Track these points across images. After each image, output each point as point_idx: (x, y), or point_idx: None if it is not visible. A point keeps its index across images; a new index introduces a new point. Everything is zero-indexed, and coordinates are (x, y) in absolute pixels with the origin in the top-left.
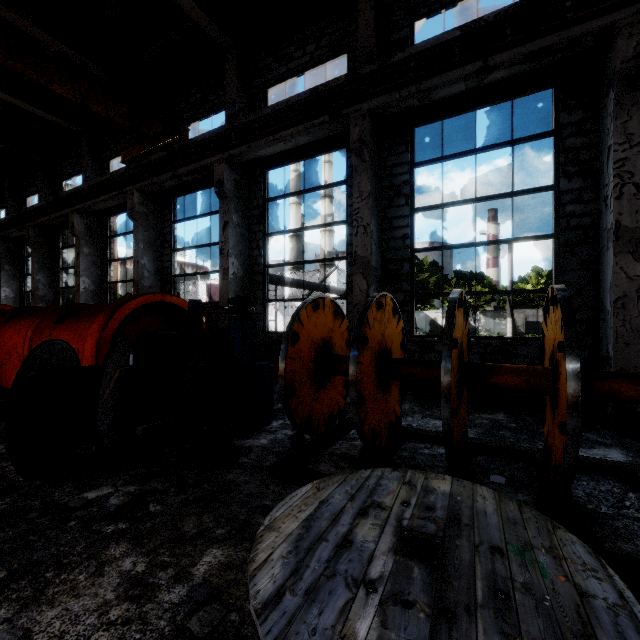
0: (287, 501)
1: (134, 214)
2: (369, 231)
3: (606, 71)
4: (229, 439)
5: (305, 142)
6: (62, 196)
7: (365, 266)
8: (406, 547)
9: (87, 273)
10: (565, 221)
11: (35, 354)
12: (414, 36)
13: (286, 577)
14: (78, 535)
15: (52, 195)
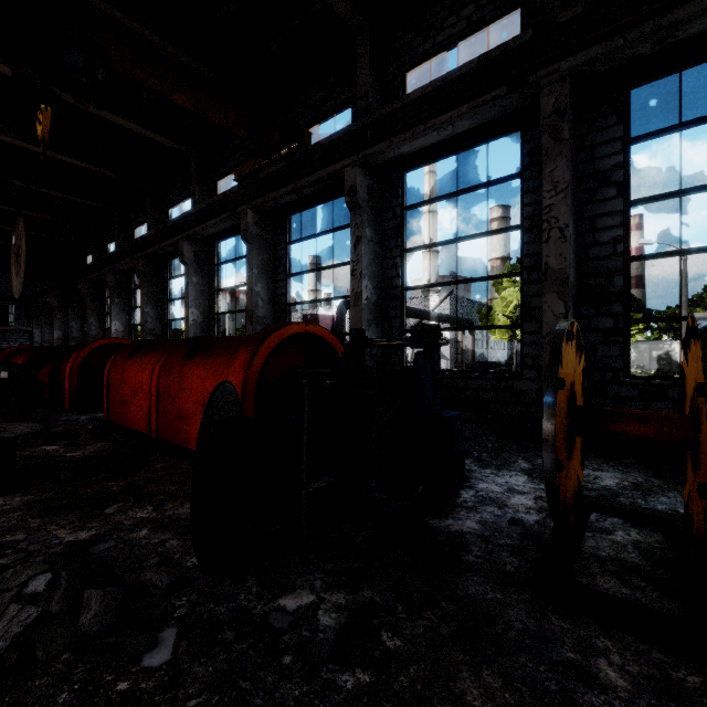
0: None
1: (248, 236)
2: (568, 234)
3: None
4: (422, 518)
5: (465, 128)
6: (171, 223)
7: (562, 282)
8: None
9: (196, 304)
10: None
11: (213, 402)
12: None
13: None
14: (307, 689)
15: (159, 224)
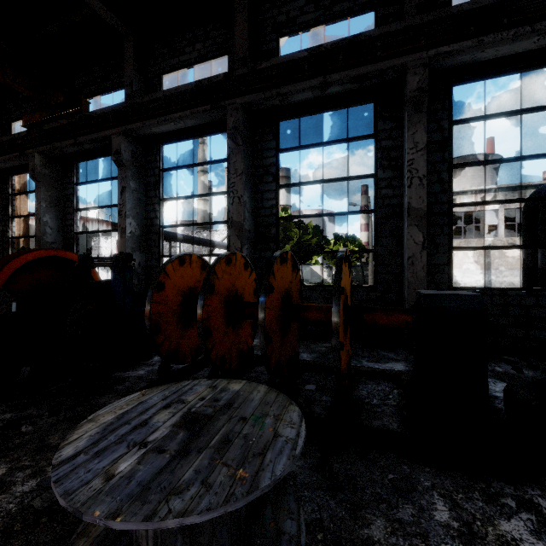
0: (114, 404)
1: (36, 175)
2: (242, 201)
3: (404, 96)
4: (110, 372)
5: (192, 124)
6: None
7: (239, 229)
8: (184, 423)
9: None
10: (381, 201)
11: None
12: (279, 49)
13: (86, 446)
14: None
15: None
